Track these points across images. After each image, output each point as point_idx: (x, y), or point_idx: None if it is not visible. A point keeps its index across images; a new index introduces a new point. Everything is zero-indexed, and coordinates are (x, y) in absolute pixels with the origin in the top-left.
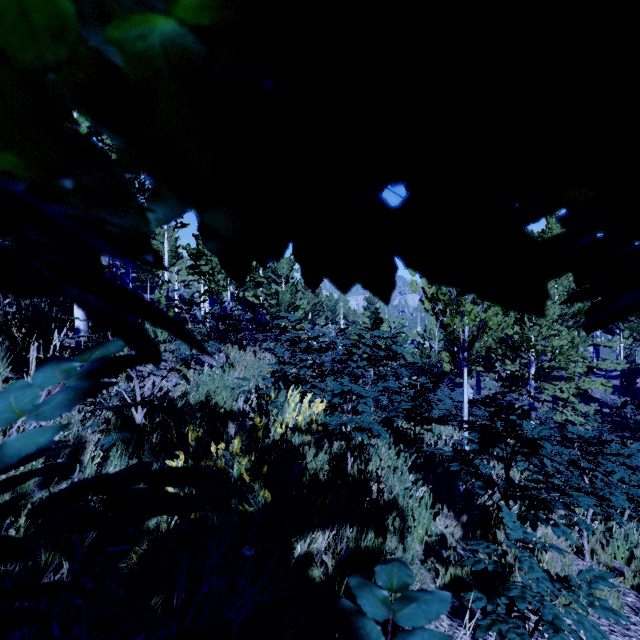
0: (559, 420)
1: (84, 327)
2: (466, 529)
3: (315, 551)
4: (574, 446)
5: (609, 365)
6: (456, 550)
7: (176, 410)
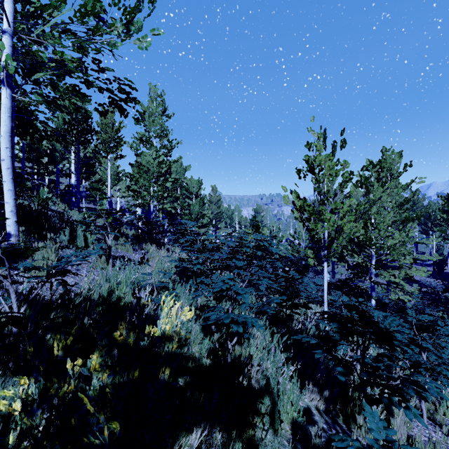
0: (393, 298)
1: (15, 232)
2: (328, 403)
3: (187, 448)
4: (413, 327)
5: (427, 257)
6: (321, 437)
7: (75, 307)
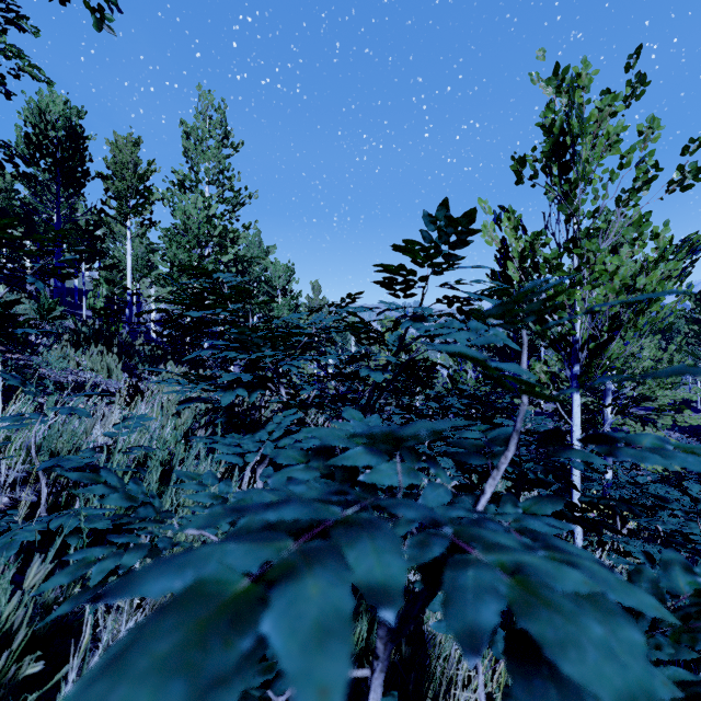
0: (650, 469)
1: None
2: None
3: None
4: None
5: (683, 394)
6: None
7: None
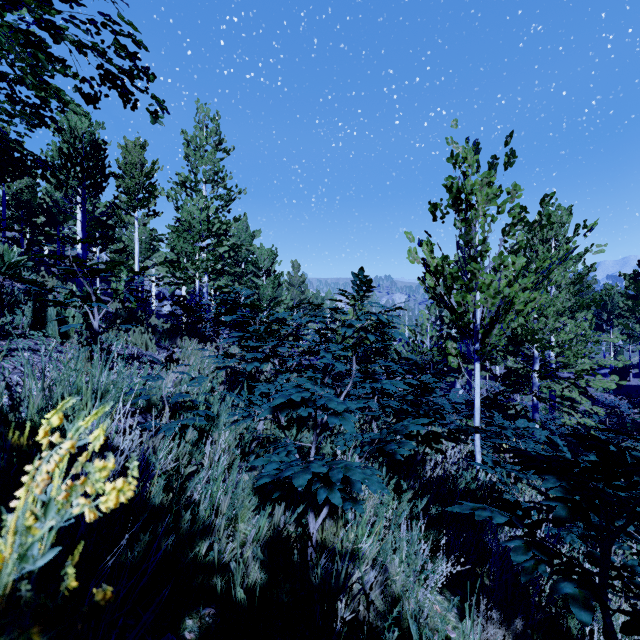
0: (567, 423)
1: None
2: None
3: None
4: None
5: (610, 362)
6: None
7: None
